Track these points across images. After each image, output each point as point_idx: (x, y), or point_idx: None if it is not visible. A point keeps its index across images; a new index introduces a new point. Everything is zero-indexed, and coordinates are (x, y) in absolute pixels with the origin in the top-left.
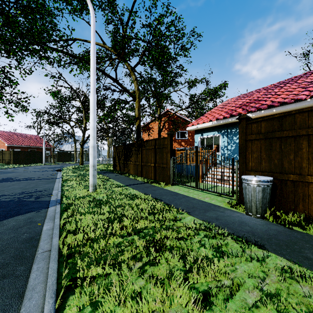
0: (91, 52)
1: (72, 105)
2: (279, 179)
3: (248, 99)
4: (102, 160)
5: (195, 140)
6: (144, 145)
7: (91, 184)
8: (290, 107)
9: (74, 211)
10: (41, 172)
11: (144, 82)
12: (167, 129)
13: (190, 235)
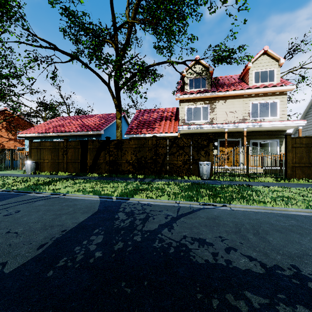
0: None
1: None
2: (40, 162)
3: (61, 123)
4: None
5: (25, 143)
6: None
7: None
8: (68, 134)
9: None
10: None
11: None
12: (4, 128)
13: None
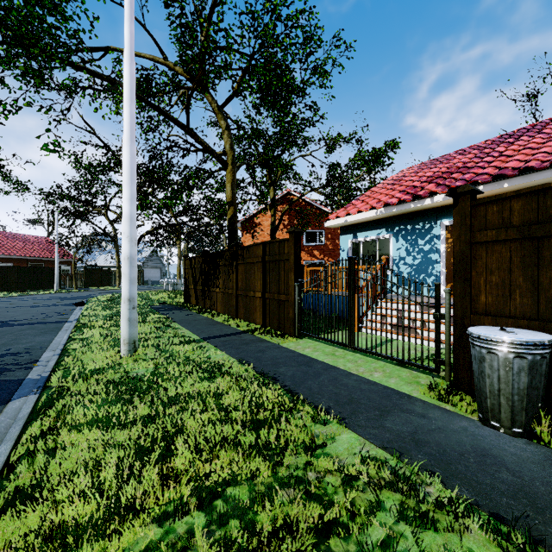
0: (124, 53)
1: (110, 181)
2: None
3: (444, 167)
4: (166, 284)
5: (341, 245)
6: (242, 255)
7: (124, 338)
8: (540, 178)
9: (60, 416)
10: (43, 309)
11: (244, 139)
12: (286, 226)
13: (356, 514)
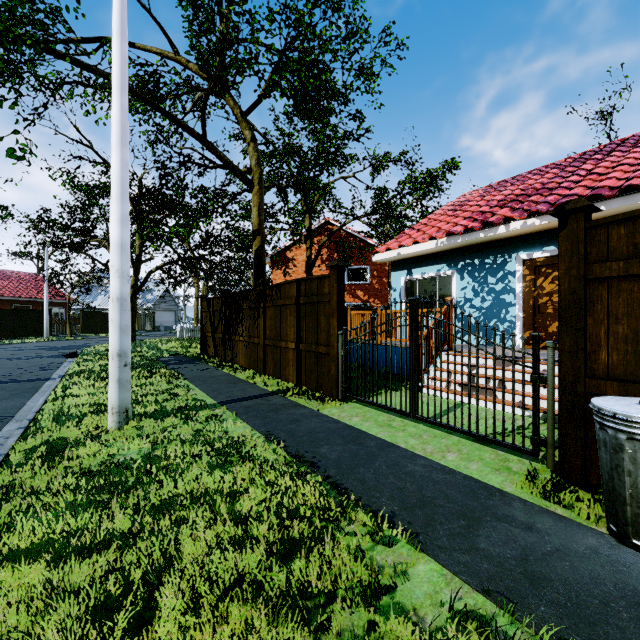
0: (113, 27)
1: None
2: None
3: (517, 189)
4: (180, 330)
5: (393, 284)
6: (271, 296)
7: (112, 406)
8: None
9: None
10: (22, 362)
11: (274, 157)
12: (325, 262)
13: None
